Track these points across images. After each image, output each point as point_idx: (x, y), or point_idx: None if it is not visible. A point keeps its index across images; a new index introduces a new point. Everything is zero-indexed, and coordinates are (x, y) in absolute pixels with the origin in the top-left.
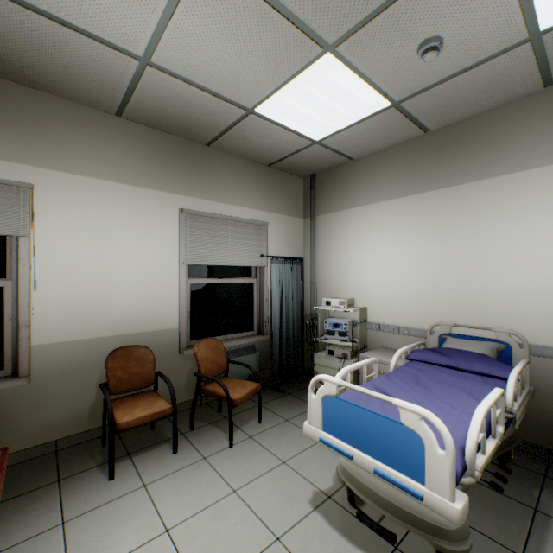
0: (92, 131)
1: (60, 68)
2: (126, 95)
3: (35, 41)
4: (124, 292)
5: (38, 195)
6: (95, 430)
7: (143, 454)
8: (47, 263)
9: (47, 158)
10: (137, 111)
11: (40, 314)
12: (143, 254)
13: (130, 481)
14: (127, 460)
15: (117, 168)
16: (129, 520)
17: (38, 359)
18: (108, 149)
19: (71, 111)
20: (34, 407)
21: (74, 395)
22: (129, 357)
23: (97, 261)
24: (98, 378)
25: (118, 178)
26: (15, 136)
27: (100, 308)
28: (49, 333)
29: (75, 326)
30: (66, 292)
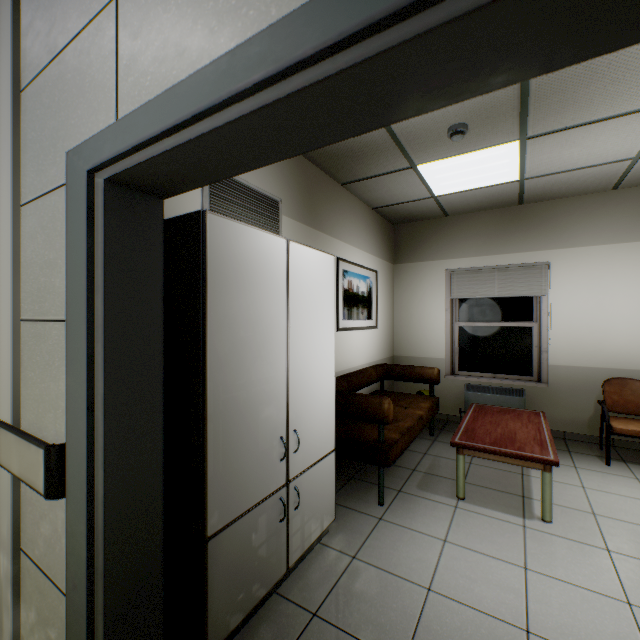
0: (589, 211)
1: (569, 186)
2: (620, 177)
3: (556, 182)
4: (618, 333)
5: (551, 268)
6: (592, 437)
7: (636, 465)
8: (557, 312)
9: (557, 242)
10: (631, 181)
11: (552, 345)
12: (638, 301)
13: (623, 472)
14: (620, 462)
15: (612, 232)
16: (621, 485)
17: (551, 374)
18: (603, 219)
19: (573, 204)
20: (549, 404)
21: (575, 405)
22: (622, 386)
23: (593, 309)
24: (594, 398)
25: (612, 240)
26: (538, 234)
27: (596, 345)
28: (558, 358)
29: (576, 356)
30: (569, 331)
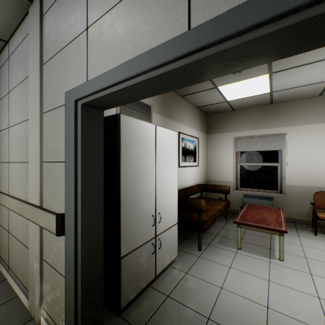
0: (307, 107)
1: (296, 95)
2: (322, 90)
3: (289, 93)
4: (322, 169)
5: (287, 136)
6: (308, 221)
7: None
8: (290, 158)
9: (290, 123)
10: None
11: (288, 174)
12: None
13: (323, 238)
14: (322, 234)
15: (318, 118)
16: (321, 244)
17: (287, 189)
18: (314, 111)
19: (298, 103)
20: (286, 204)
21: (300, 205)
22: (324, 196)
23: (309, 156)
24: (309, 202)
25: (319, 121)
26: (280, 119)
27: (310, 175)
28: (291, 181)
29: (300, 180)
30: (296, 168)
